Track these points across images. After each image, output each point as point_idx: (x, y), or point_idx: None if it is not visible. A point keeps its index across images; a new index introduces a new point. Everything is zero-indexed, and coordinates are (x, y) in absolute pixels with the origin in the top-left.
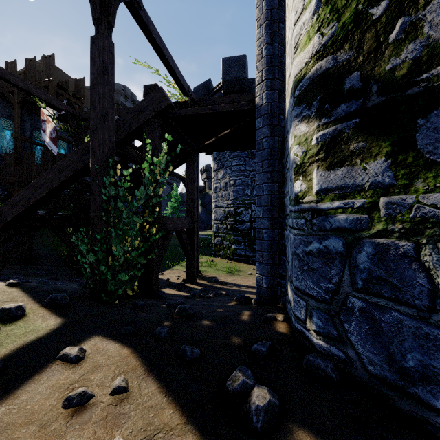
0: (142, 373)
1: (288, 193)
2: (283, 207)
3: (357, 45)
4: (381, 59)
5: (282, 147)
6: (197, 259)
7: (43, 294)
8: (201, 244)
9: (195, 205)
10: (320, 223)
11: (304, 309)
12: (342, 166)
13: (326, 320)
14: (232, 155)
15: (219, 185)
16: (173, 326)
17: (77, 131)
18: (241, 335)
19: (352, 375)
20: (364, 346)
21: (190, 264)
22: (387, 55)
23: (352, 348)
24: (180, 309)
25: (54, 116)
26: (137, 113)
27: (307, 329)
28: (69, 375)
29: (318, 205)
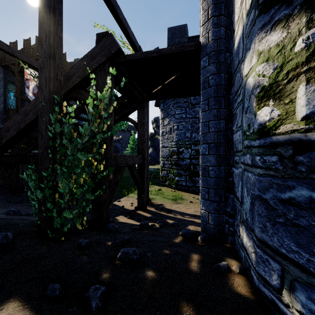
0: None
1: (240, 128)
2: (230, 144)
3: None
4: None
5: (229, 84)
6: (147, 189)
7: None
8: (151, 175)
9: (145, 144)
10: (312, 160)
11: (278, 274)
12: None
13: None
14: (175, 105)
15: (165, 130)
16: (111, 282)
17: None
18: (193, 300)
19: None
20: None
21: (141, 194)
22: None
23: None
24: (123, 254)
25: (35, 75)
26: (90, 59)
27: (284, 303)
28: None
29: (309, 135)
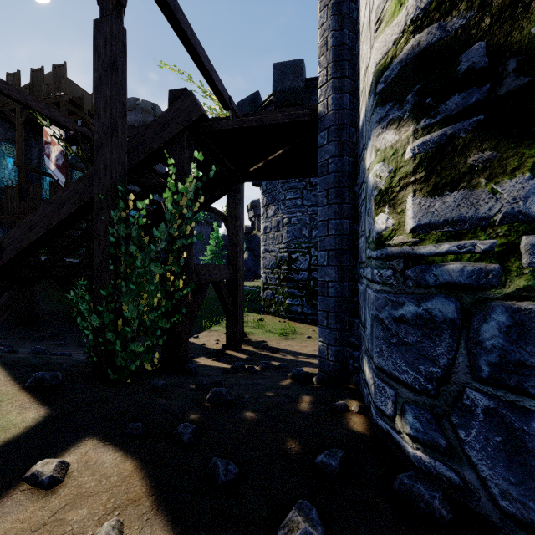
0: (148, 509)
1: (364, 232)
2: (356, 252)
3: (481, 1)
4: (523, 17)
5: (354, 170)
6: (241, 318)
7: (29, 371)
8: (247, 298)
9: (238, 249)
10: (417, 275)
11: (392, 401)
12: (454, 190)
13: (428, 422)
14: (285, 186)
15: (269, 225)
16: (202, 422)
17: (90, 156)
18: (300, 436)
19: (471, 509)
20: (492, 469)
21: (232, 325)
22: (534, 9)
23: (471, 469)
24: (214, 394)
25: (61, 137)
26: (159, 127)
27: (397, 431)
28: (35, 513)
29: (415, 249)
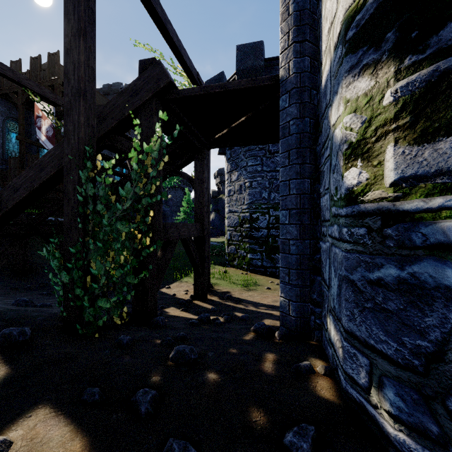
0: None
1: (328, 190)
2: (317, 211)
3: None
4: None
5: (315, 132)
6: (208, 271)
7: (1, 325)
8: (213, 252)
9: (205, 209)
10: (400, 234)
11: (366, 371)
12: (450, 134)
13: (415, 402)
14: (247, 154)
15: (233, 188)
16: (163, 385)
17: None
18: (265, 405)
19: None
20: None
21: (199, 278)
22: None
23: None
24: (177, 353)
25: (50, 111)
26: (130, 94)
27: (372, 404)
28: None
29: (397, 205)
